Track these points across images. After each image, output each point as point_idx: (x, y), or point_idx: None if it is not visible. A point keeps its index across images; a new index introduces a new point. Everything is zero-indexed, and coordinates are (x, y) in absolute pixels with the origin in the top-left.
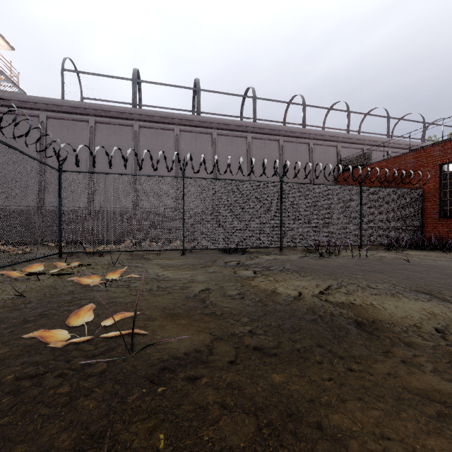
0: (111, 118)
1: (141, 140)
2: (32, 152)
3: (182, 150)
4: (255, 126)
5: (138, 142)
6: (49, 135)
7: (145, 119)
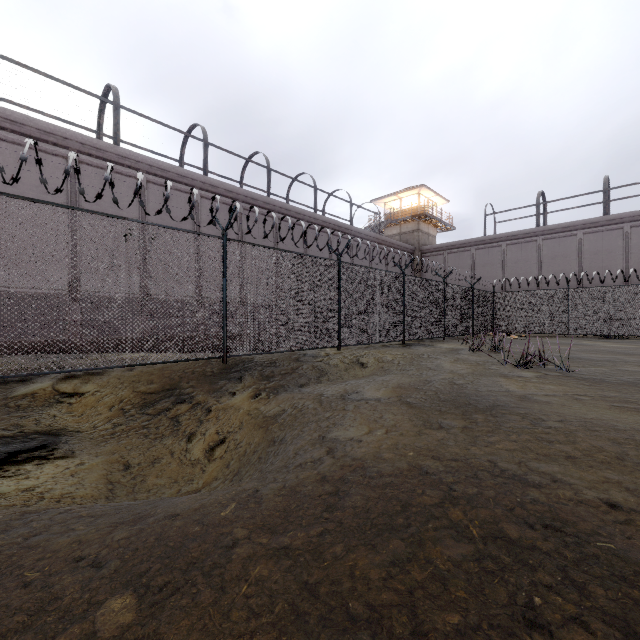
0: (518, 239)
1: (544, 251)
2: (466, 274)
3: (586, 251)
4: None
5: (540, 253)
6: (476, 261)
7: (547, 233)
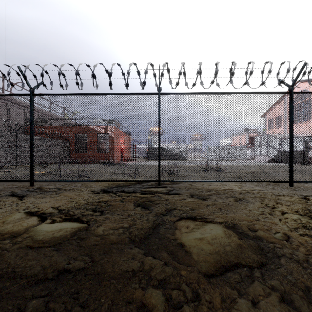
0: None
1: None
2: None
3: None
4: None
5: None
6: None
7: None
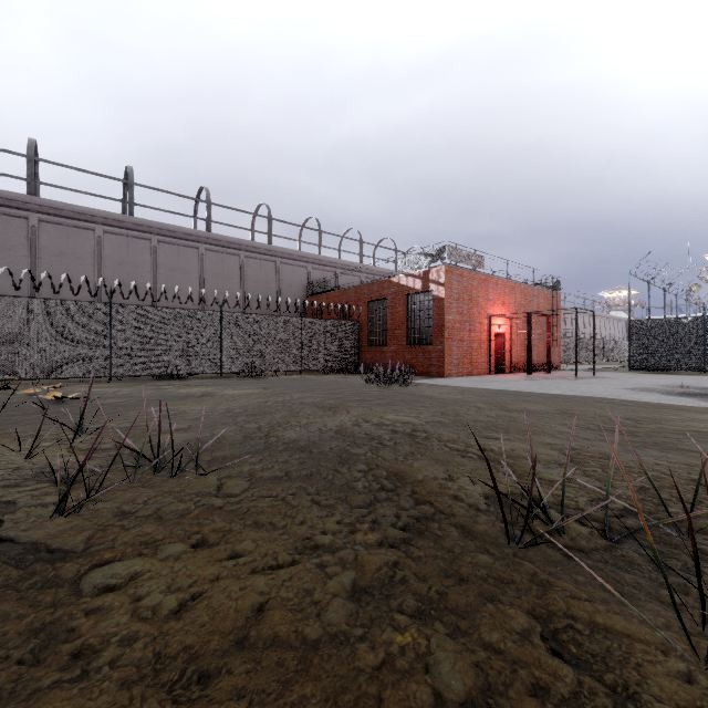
0: None
1: (42, 239)
2: None
3: (108, 256)
4: (209, 236)
5: (37, 241)
6: None
7: (50, 212)
